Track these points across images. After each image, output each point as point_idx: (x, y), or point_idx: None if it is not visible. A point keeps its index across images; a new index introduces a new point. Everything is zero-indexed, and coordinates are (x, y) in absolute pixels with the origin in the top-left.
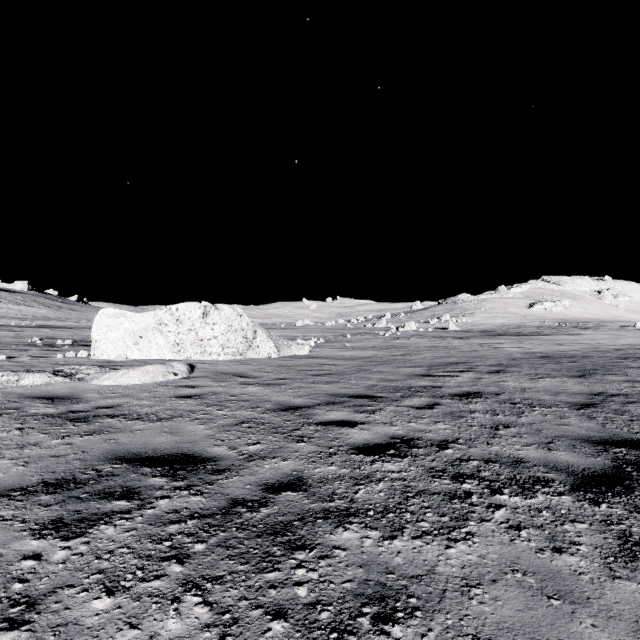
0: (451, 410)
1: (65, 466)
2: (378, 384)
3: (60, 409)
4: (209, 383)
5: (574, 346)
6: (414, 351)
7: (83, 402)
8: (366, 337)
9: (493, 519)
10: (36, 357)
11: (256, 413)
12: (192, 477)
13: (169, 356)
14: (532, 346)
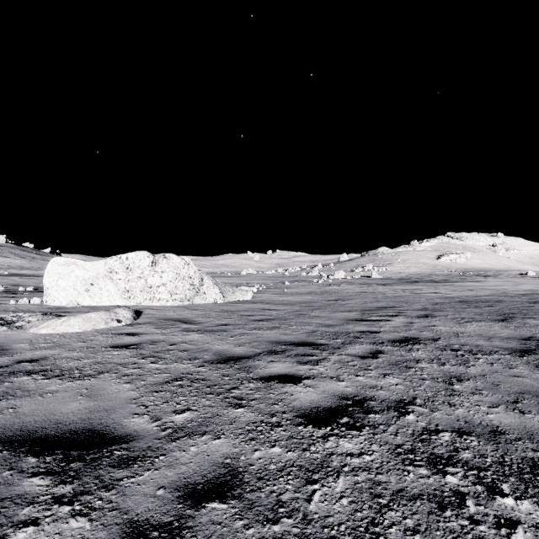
0: (396, 359)
1: None
2: (318, 329)
3: None
4: (151, 330)
5: (484, 291)
6: (345, 296)
7: (7, 354)
8: (302, 284)
9: None
10: None
11: (192, 366)
12: (87, 474)
13: (119, 302)
14: (448, 292)
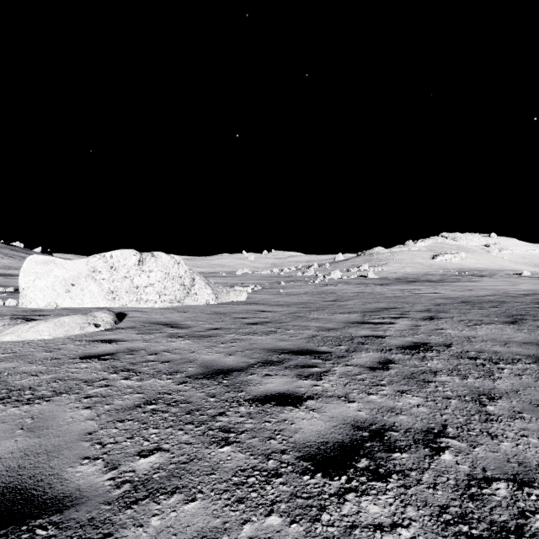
0: (410, 371)
1: None
2: (317, 334)
3: None
4: (132, 336)
5: (485, 292)
6: (343, 297)
7: None
8: (298, 284)
9: None
10: None
11: (172, 383)
12: None
13: (103, 304)
14: (448, 292)
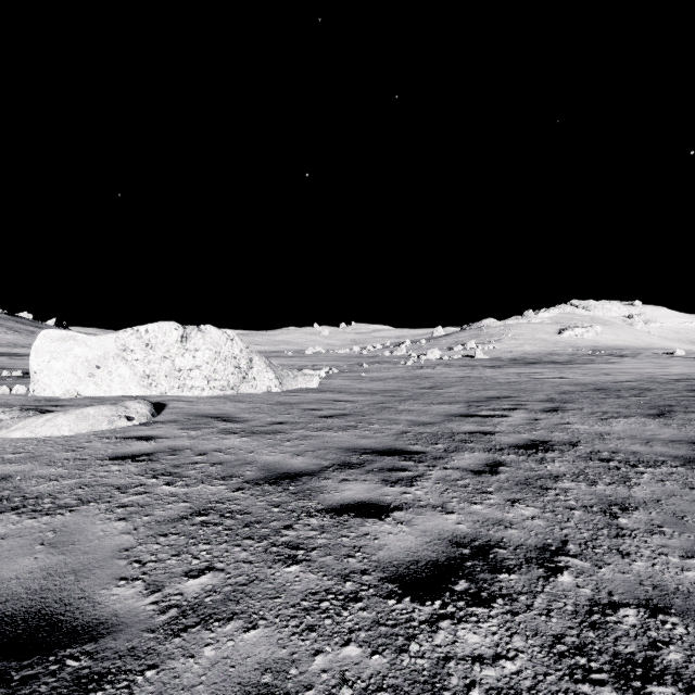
0: (525, 475)
1: None
2: (409, 430)
3: None
4: (174, 432)
5: (625, 376)
6: (443, 383)
7: None
8: (385, 366)
9: None
10: None
11: (226, 489)
12: None
13: (137, 391)
14: (577, 376)
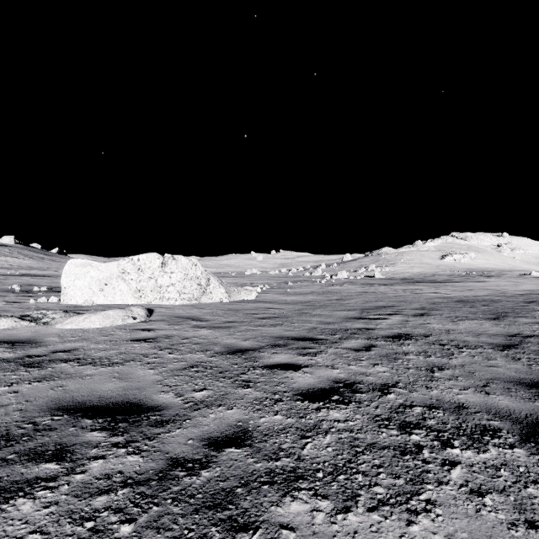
0: (387, 352)
1: (2, 418)
2: (318, 326)
3: (18, 353)
4: (164, 326)
5: (483, 292)
6: (347, 296)
7: (42, 346)
8: (305, 284)
9: (451, 481)
10: (11, 302)
11: (205, 356)
12: (133, 430)
13: (131, 301)
14: (448, 292)
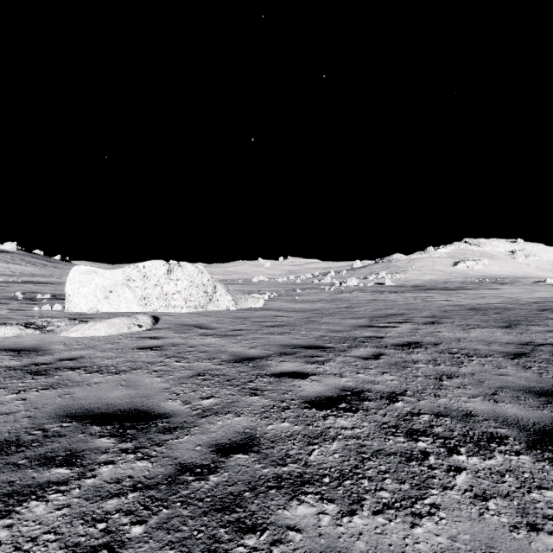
0: (395, 360)
1: (12, 425)
2: (326, 335)
3: (24, 361)
4: (171, 334)
5: (496, 299)
6: (356, 304)
7: (48, 354)
8: (314, 291)
9: (456, 486)
10: (14, 310)
11: (212, 364)
12: (141, 437)
13: (137, 309)
14: (459, 299)
